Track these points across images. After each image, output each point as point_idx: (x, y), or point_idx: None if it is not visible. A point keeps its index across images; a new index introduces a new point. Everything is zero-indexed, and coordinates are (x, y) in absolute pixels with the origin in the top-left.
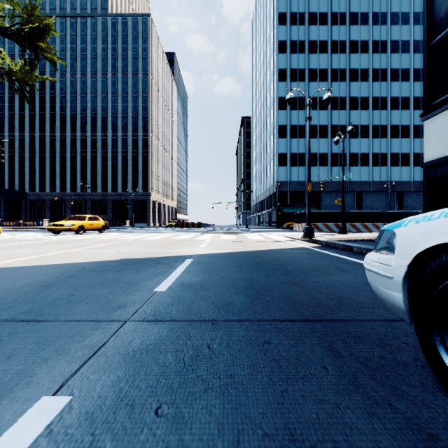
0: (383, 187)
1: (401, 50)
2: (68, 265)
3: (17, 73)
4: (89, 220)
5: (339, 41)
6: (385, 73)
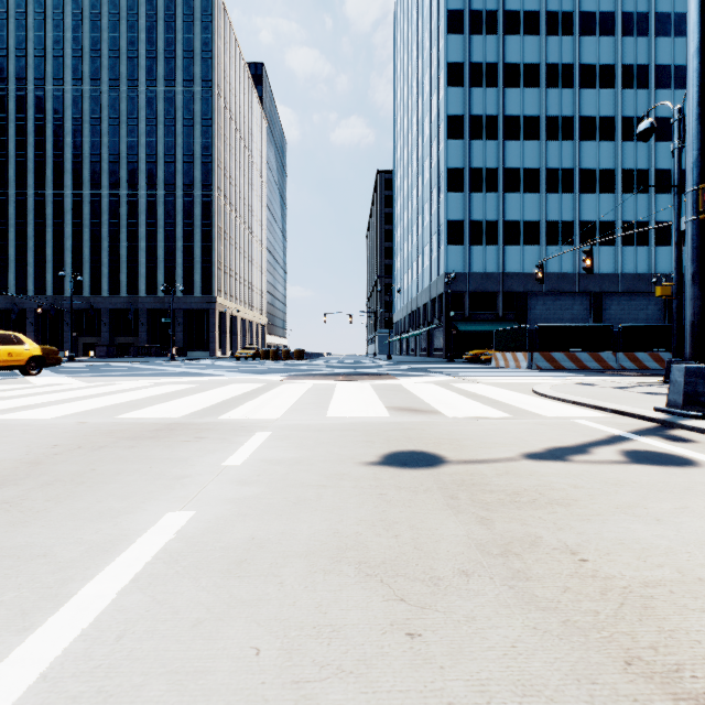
0: (641, 284)
1: (674, 30)
2: None
3: None
4: None
5: (560, 13)
6: (645, 74)
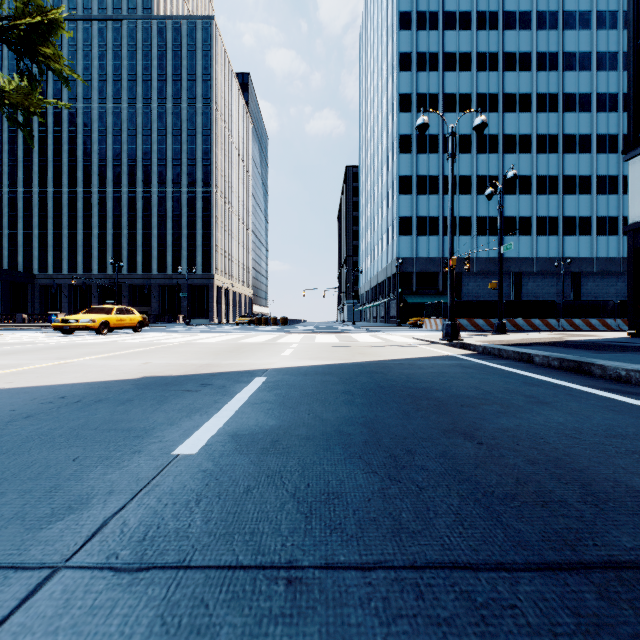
0: (552, 266)
1: (578, 66)
2: (42, 390)
3: (12, 93)
4: (117, 313)
5: (488, 53)
6: (555, 100)
